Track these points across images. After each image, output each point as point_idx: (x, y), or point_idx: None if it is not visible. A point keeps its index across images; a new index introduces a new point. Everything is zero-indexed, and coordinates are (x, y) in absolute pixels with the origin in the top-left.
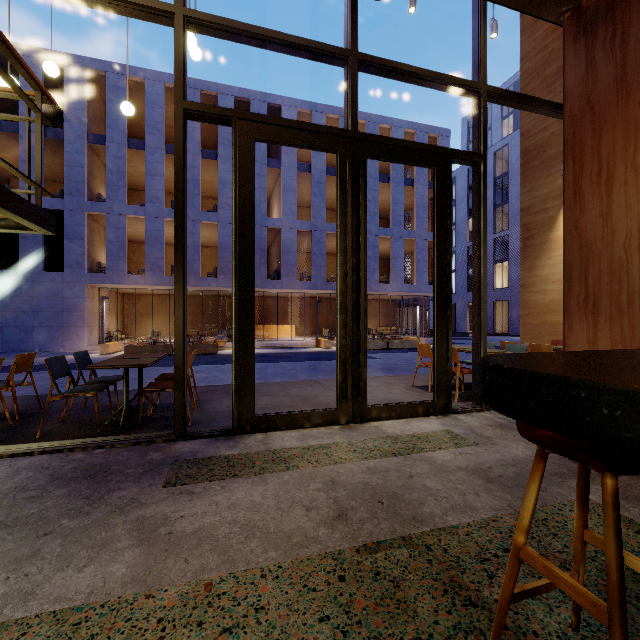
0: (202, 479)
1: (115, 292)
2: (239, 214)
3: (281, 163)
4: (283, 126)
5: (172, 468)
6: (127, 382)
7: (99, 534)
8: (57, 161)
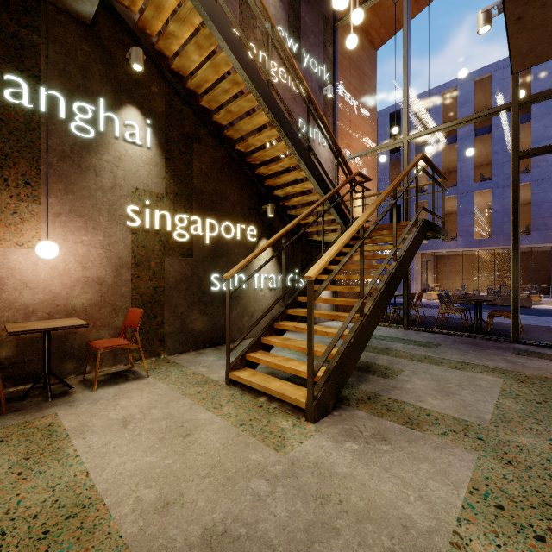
0: (535, 357)
1: (430, 255)
2: None
3: None
4: None
5: (514, 350)
6: (476, 310)
7: (488, 357)
8: (394, 172)
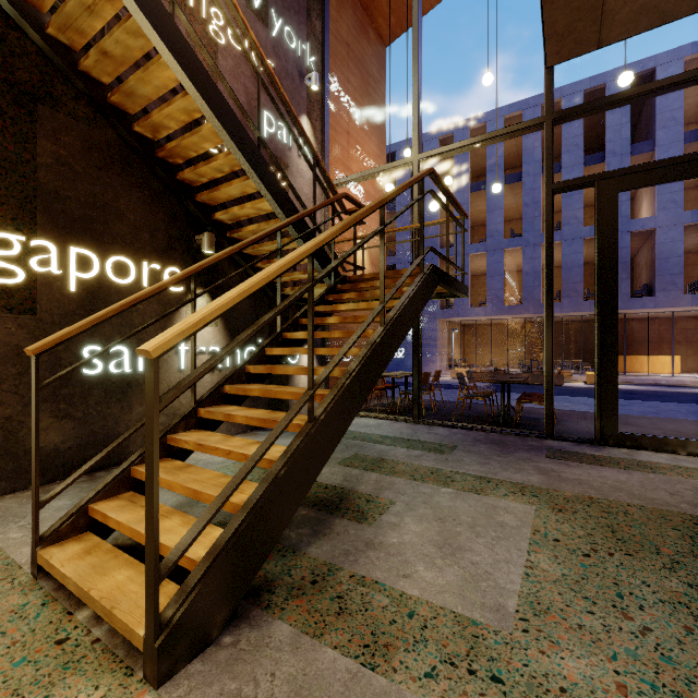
0: (574, 461)
1: (457, 324)
2: (601, 260)
3: (654, 143)
4: (650, 169)
5: (548, 451)
6: (503, 394)
7: (516, 465)
8: None
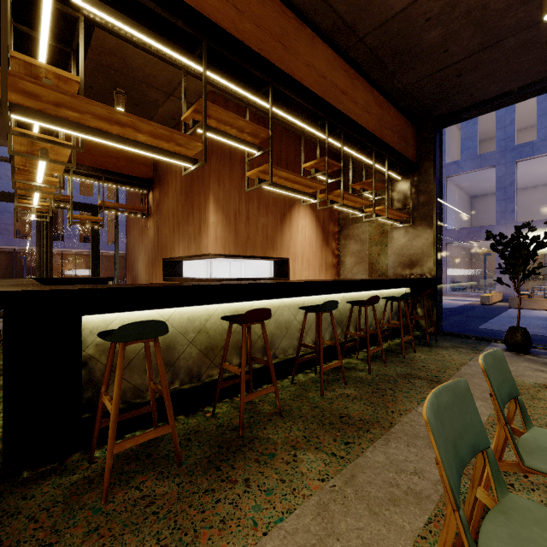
0: None
1: None
2: None
3: None
4: (5, 194)
5: None
6: None
7: None
8: None
